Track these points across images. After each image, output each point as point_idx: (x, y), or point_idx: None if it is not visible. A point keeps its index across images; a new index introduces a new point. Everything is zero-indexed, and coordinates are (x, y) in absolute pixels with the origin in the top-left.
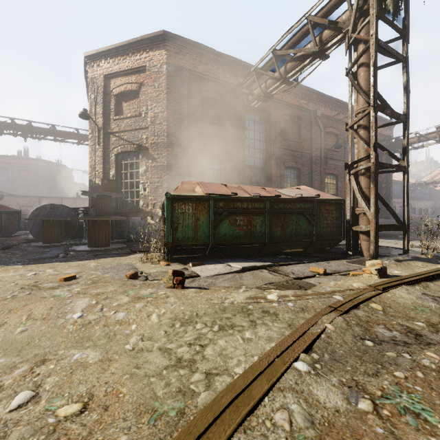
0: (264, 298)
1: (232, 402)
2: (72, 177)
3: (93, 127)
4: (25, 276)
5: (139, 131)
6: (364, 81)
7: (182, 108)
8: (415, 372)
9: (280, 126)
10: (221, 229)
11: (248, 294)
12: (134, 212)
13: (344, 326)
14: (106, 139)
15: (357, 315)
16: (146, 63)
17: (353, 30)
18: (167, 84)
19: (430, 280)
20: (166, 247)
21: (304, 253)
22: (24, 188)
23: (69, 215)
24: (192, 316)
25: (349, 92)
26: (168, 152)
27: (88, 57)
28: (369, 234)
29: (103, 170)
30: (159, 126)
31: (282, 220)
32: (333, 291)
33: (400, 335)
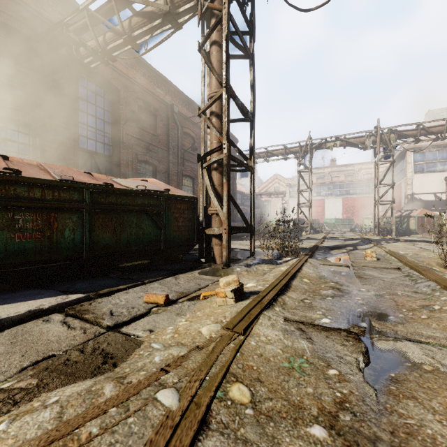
0: None
1: None
2: None
3: None
4: None
5: None
6: (216, 62)
7: None
8: None
9: (131, 110)
10: None
11: None
12: None
13: None
14: None
15: None
16: None
17: (206, 2)
18: None
19: (283, 291)
20: None
21: (150, 265)
22: None
23: None
24: None
25: (202, 72)
26: None
27: None
28: (222, 237)
29: None
30: None
31: (115, 221)
32: (164, 369)
33: None
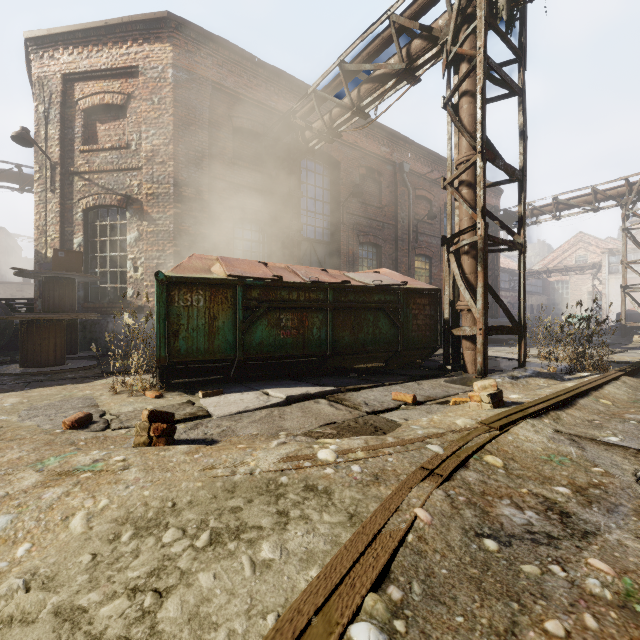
0: (312, 458)
1: None
2: (18, 248)
3: (41, 161)
4: None
5: (126, 173)
6: (468, 117)
7: (200, 141)
8: (581, 615)
9: (352, 183)
10: (254, 335)
11: (285, 451)
12: (117, 306)
13: (447, 509)
14: (66, 182)
15: (466, 481)
16: (137, 62)
17: (454, 43)
18: (174, 100)
19: (560, 407)
20: (157, 365)
21: (385, 369)
22: None
23: None
24: (163, 511)
25: (448, 132)
26: (175, 210)
27: (32, 40)
28: (475, 339)
29: (61, 236)
30: (161, 167)
31: (353, 319)
32: (427, 436)
33: (537, 517)
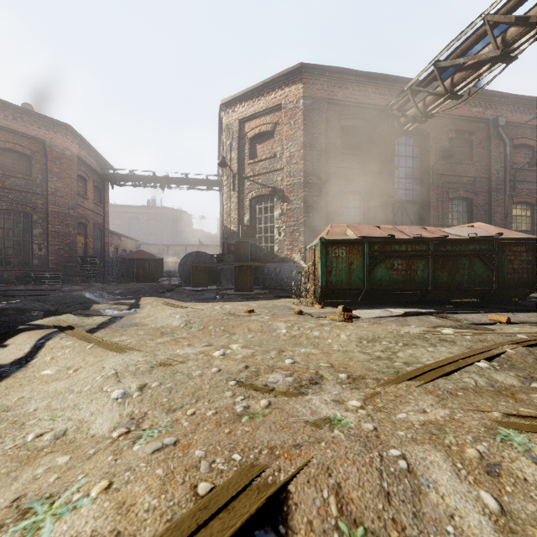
0: (438, 332)
1: (431, 370)
2: (191, 223)
3: (228, 173)
4: (214, 308)
5: (273, 173)
6: None
7: (320, 143)
8: None
9: (441, 147)
10: (376, 274)
11: (421, 329)
12: (268, 258)
13: (526, 353)
14: (240, 184)
15: None
16: (281, 101)
17: None
18: (304, 120)
19: None
20: (320, 290)
21: (479, 304)
22: (152, 237)
23: (210, 262)
24: (374, 338)
25: None
26: (304, 193)
27: (224, 104)
28: None
29: (238, 216)
30: (295, 166)
31: (450, 264)
32: (517, 333)
33: None
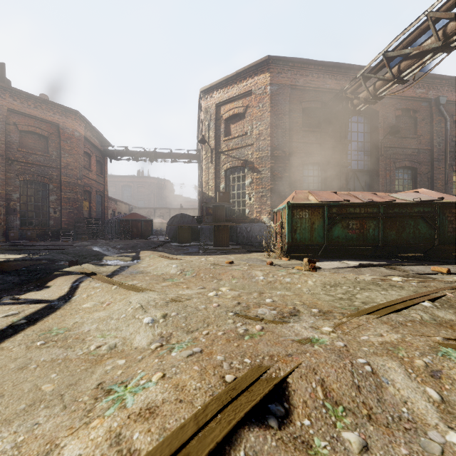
0: (389, 279)
1: (385, 308)
2: (173, 190)
3: (206, 149)
4: (200, 260)
5: (245, 148)
6: None
7: (284, 122)
8: None
9: (389, 124)
10: (334, 232)
11: (374, 277)
12: (241, 219)
13: None
14: (217, 157)
15: None
16: (251, 88)
17: None
18: (270, 103)
19: None
20: (287, 246)
21: (423, 258)
22: (141, 202)
23: (192, 222)
24: (336, 284)
25: None
26: (271, 164)
27: (203, 91)
28: None
29: (215, 184)
30: (263, 142)
31: (398, 224)
32: (455, 280)
33: None
